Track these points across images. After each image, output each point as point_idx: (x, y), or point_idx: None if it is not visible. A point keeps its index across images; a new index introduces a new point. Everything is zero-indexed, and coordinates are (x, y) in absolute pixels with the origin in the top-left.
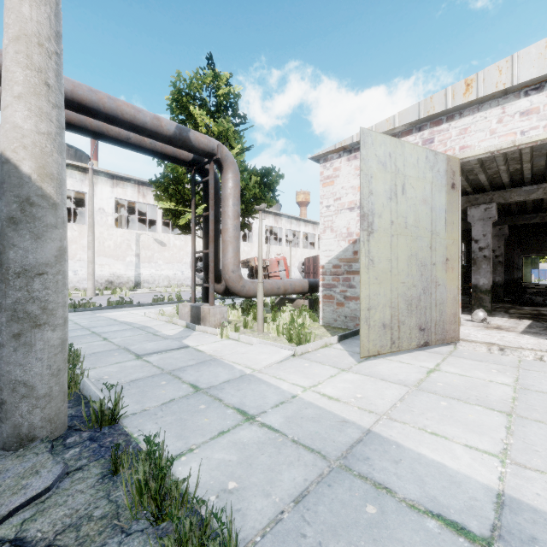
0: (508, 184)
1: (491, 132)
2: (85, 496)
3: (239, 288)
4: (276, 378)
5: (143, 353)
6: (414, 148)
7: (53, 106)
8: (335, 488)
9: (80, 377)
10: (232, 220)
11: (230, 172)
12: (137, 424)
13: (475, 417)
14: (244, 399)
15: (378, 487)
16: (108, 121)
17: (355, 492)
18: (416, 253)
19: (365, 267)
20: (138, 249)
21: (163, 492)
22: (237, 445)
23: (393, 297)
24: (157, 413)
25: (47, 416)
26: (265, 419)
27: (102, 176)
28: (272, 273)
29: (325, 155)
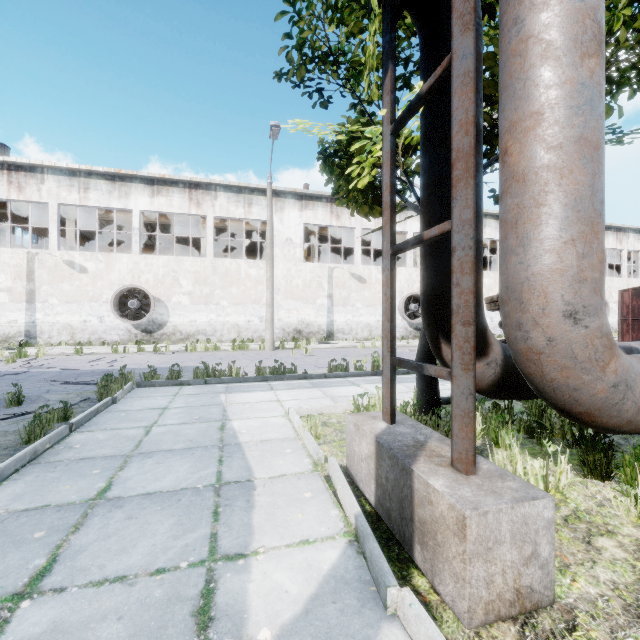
0: None
1: None
2: None
3: (600, 394)
4: None
5: None
6: None
7: None
8: None
9: None
10: (569, 60)
11: None
12: None
13: None
14: None
15: None
16: None
17: None
18: None
19: None
20: (330, 289)
21: None
22: None
23: None
24: None
25: None
26: None
27: (290, 198)
28: None
29: None
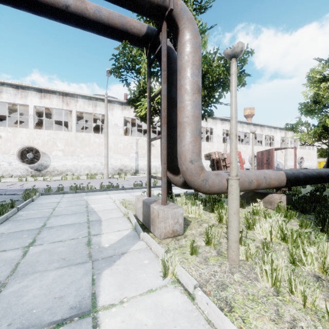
0: None
1: None
2: None
3: (199, 182)
4: None
5: None
6: None
7: None
8: None
9: None
10: (190, 94)
11: (187, 33)
12: None
13: None
14: None
15: None
16: None
17: None
18: None
19: None
20: (137, 149)
21: None
22: None
23: None
24: None
25: None
26: None
27: (116, 104)
28: (228, 164)
29: None
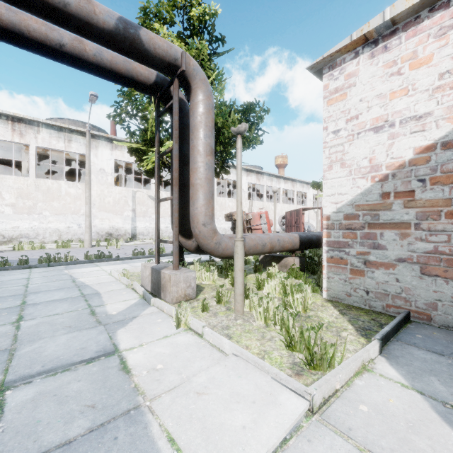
0: None
1: None
2: None
3: (213, 246)
4: None
5: (16, 375)
6: None
7: None
8: None
9: None
10: (203, 156)
11: (200, 93)
12: None
13: None
14: None
15: None
16: None
17: None
18: None
19: None
20: (134, 205)
21: None
22: None
23: None
24: None
25: None
26: None
27: (103, 140)
28: (254, 226)
29: (331, 60)
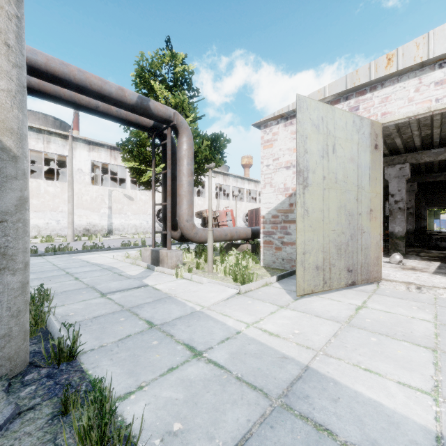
0: (419, 147)
1: (409, 99)
2: (32, 439)
3: (192, 235)
4: (222, 314)
5: (107, 291)
6: (343, 113)
7: (13, 65)
8: (277, 430)
9: (47, 314)
10: (187, 177)
11: (184, 136)
12: (93, 360)
13: (404, 353)
14: (193, 335)
15: (319, 429)
16: (78, 91)
17: (297, 435)
18: (345, 204)
19: (301, 217)
20: (110, 203)
21: (107, 438)
22: (184, 382)
23: (325, 242)
24: (113, 349)
25: (6, 355)
26: (211, 355)
27: (81, 142)
28: (221, 222)
29: (265, 122)
